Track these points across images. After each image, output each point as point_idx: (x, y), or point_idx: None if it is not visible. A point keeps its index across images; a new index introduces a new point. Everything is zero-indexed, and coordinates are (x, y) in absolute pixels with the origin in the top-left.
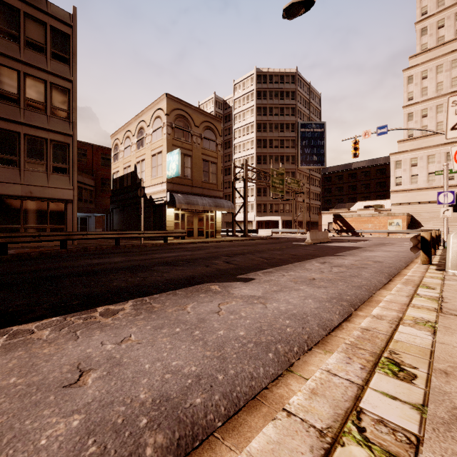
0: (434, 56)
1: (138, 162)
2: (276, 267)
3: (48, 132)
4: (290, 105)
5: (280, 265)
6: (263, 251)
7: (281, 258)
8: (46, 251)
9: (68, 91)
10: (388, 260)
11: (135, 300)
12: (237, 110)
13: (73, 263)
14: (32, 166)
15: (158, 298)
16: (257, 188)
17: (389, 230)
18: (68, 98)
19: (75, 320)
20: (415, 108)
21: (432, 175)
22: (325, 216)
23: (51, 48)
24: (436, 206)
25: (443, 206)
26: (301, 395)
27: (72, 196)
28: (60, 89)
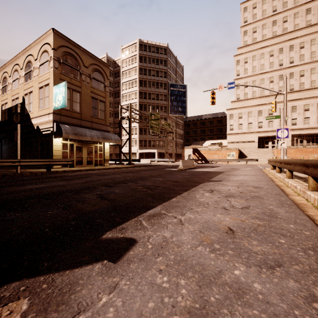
0: (251, 49)
1: (25, 94)
2: (164, 202)
3: None
4: (163, 69)
5: (169, 199)
6: (146, 178)
7: (165, 187)
8: None
9: None
10: (262, 184)
11: None
12: (124, 68)
13: None
14: None
15: None
16: (139, 128)
17: (228, 159)
18: None
19: None
20: (241, 81)
21: (250, 124)
22: (186, 149)
23: None
24: (253, 144)
25: (256, 144)
26: None
27: None
28: None
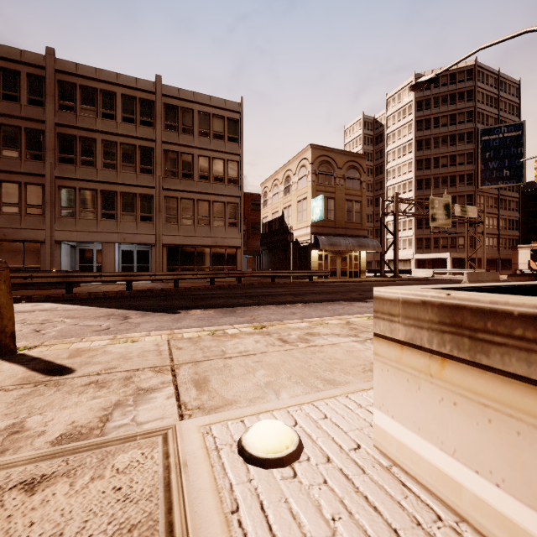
0: None
1: (285, 208)
2: None
3: (225, 197)
4: (465, 109)
5: None
6: None
7: None
8: (231, 284)
9: (238, 162)
10: None
11: (302, 304)
12: (390, 128)
13: (255, 291)
14: (216, 223)
15: (313, 304)
16: (416, 220)
17: None
18: (238, 168)
19: (281, 306)
20: None
21: None
22: (523, 251)
23: (227, 134)
24: None
25: None
26: (358, 315)
27: (240, 244)
28: (232, 163)
